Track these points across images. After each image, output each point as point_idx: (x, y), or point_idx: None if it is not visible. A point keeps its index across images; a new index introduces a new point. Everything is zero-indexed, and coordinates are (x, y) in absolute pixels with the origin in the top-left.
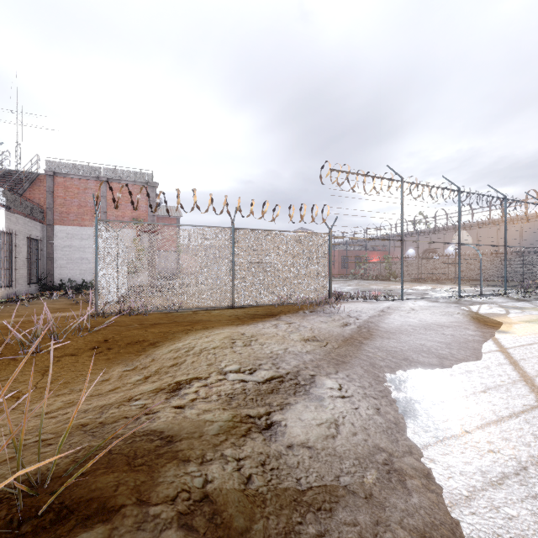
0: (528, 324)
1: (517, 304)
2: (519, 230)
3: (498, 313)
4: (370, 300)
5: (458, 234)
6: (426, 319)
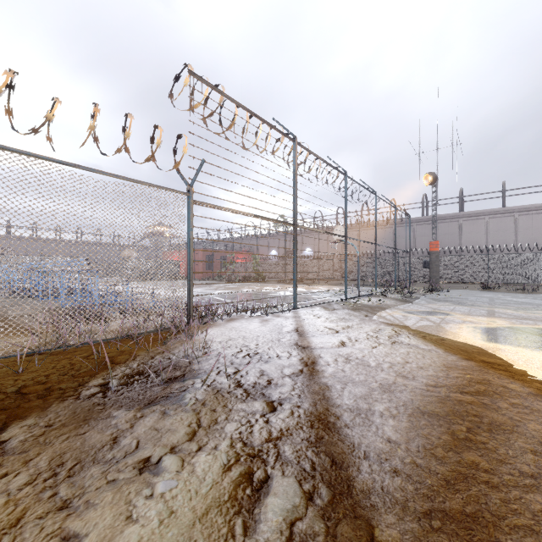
0: (507, 347)
1: (413, 307)
2: (357, 237)
3: (428, 324)
4: (254, 313)
5: (345, 226)
6: (406, 369)
